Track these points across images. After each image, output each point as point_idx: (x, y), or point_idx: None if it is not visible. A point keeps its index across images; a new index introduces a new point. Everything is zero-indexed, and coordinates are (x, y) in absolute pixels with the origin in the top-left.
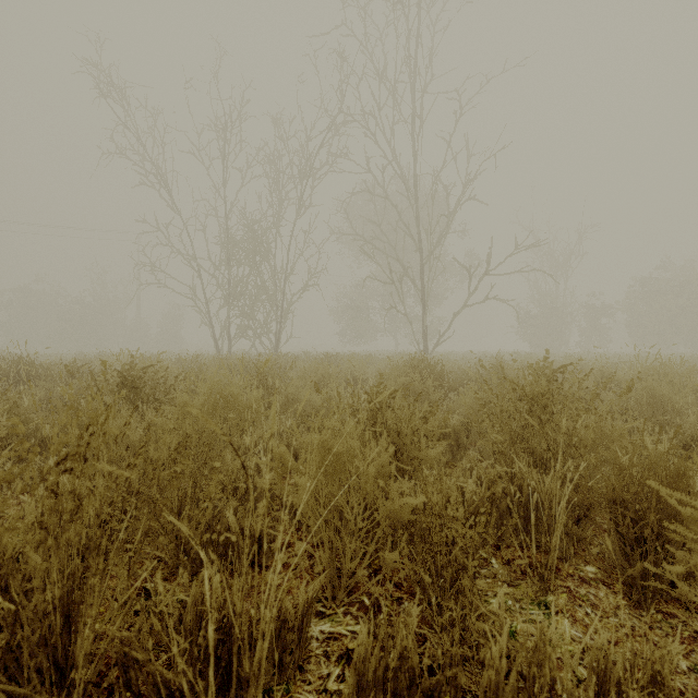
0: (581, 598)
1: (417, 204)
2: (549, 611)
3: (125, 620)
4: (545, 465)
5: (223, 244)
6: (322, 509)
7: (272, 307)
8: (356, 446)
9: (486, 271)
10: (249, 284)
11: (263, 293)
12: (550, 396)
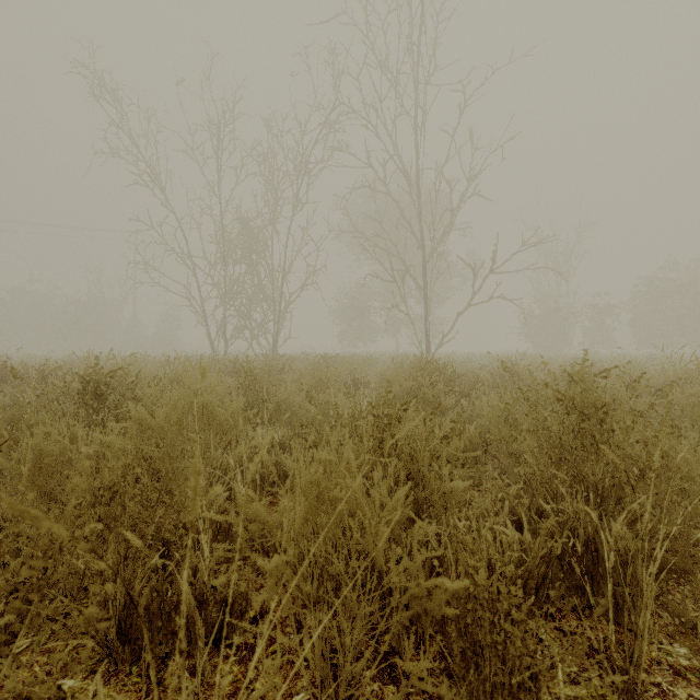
0: None
1: (419, 200)
2: None
3: None
4: (601, 498)
5: (218, 242)
6: (309, 586)
7: (269, 306)
8: (359, 491)
9: (492, 268)
10: (245, 282)
11: (260, 292)
12: (609, 410)
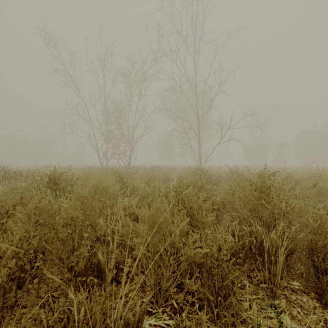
0: (294, 302)
1: (196, 95)
2: (277, 310)
3: (34, 323)
4: (268, 225)
5: (103, 114)
6: (150, 254)
7: (127, 143)
8: (169, 218)
9: (229, 126)
10: (116, 133)
11: (123, 137)
12: (271, 189)
